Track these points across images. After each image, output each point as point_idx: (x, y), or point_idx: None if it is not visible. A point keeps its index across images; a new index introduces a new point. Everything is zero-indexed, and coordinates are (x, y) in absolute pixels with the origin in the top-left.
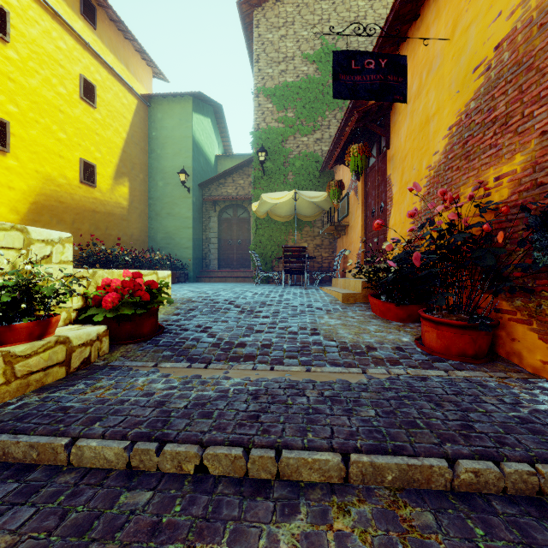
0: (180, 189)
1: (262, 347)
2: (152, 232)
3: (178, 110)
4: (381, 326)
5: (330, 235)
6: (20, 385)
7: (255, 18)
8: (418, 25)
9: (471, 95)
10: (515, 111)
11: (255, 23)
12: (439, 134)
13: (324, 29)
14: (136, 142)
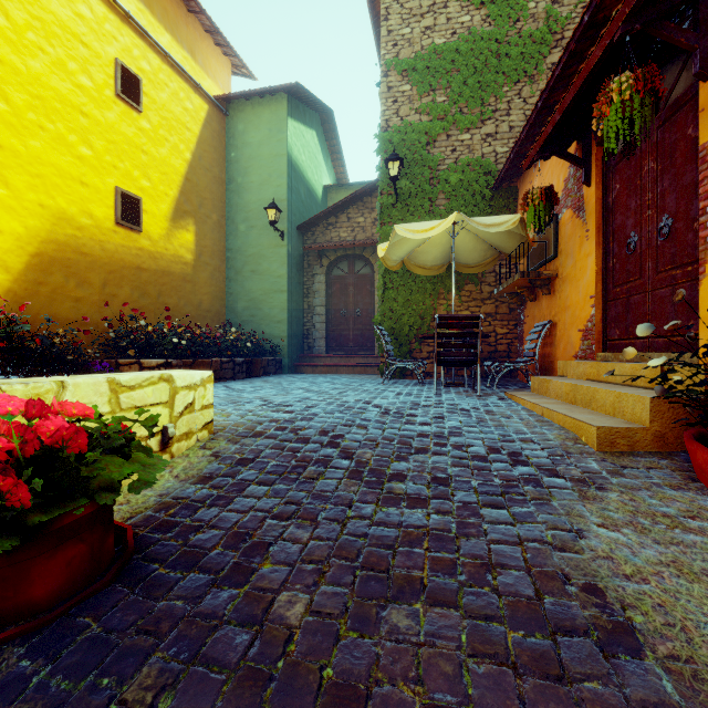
0: (269, 234)
1: None
2: (231, 299)
3: (267, 115)
4: None
5: (512, 297)
6: None
7: None
8: None
9: None
10: None
11: None
12: None
13: None
14: (206, 167)
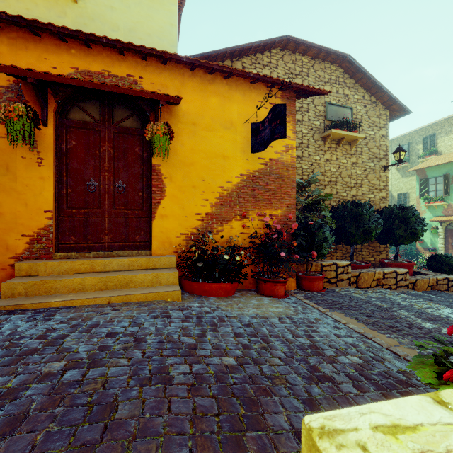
0: None
1: (344, 337)
2: None
3: None
4: (251, 299)
5: None
6: None
7: None
8: (209, 79)
9: (257, 168)
10: (278, 192)
11: None
12: (233, 172)
13: None
14: None
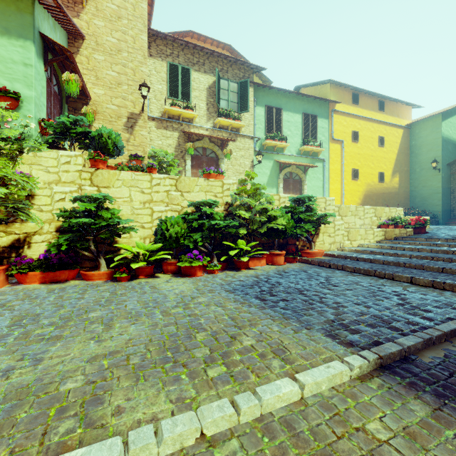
0: (431, 171)
1: None
2: (412, 198)
3: (430, 124)
4: None
5: None
6: (400, 235)
7: None
8: None
9: None
10: None
11: None
12: None
13: None
14: (402, 152)
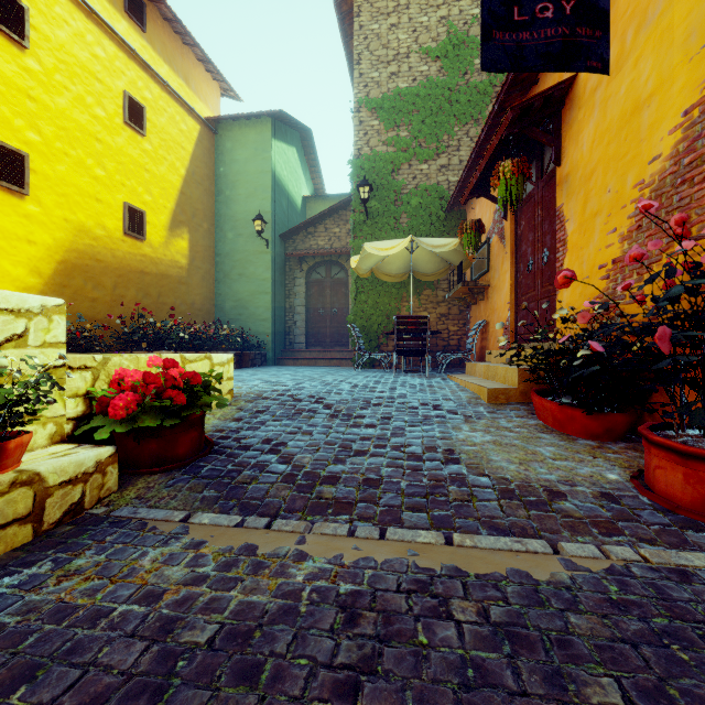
0: (255, 242)
1: (365, 485)
2: (220, 299)
3: (253, 136)
4: (561, 448)
5: (460, 301)
6: None
7: (355, 3)
8: None
9: None
10: None
11: (355, 10)
12: (662, 125)
13: (451, 11)
14: (198, 181)
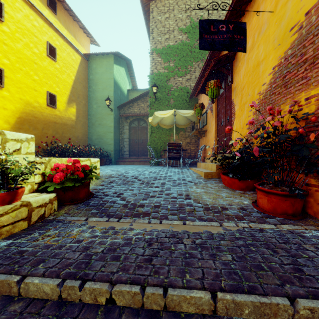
0: (106, 109)
1: (154, 207)
2: (90, 135)
3: (105, 62)
4: (229, 193)
5: (195, 137)
6: None
7: (150, 7)
8: (252, 5)
9: (288, 46)
10: None
11: (150, 10)
12: (266, 72)
13: (191, 13)
14: (80, 82)
